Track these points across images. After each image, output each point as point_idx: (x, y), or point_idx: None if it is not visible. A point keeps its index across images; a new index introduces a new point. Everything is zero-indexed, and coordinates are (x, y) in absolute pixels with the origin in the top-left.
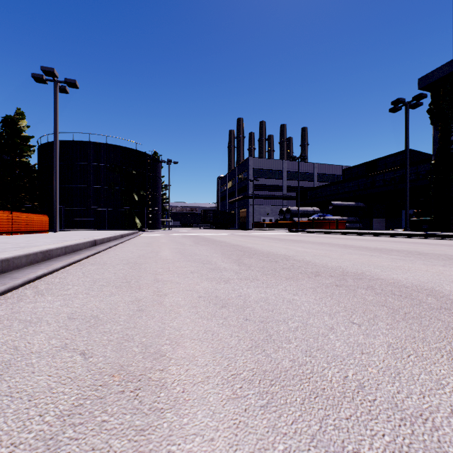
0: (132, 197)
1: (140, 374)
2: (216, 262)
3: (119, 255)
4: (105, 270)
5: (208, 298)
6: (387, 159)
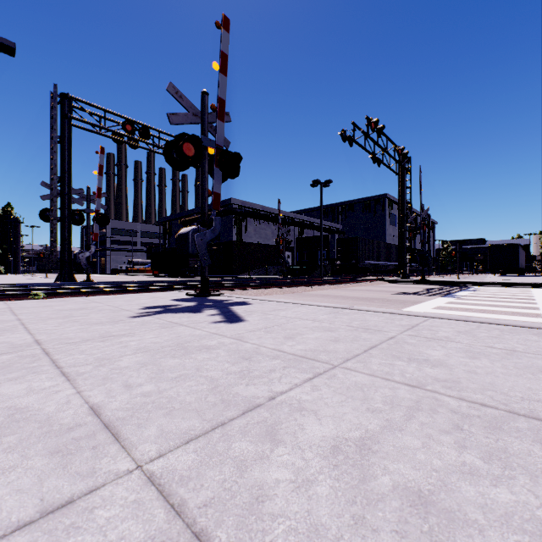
0: None
1: None
2: None
3: None
4: None
5: None
6: None
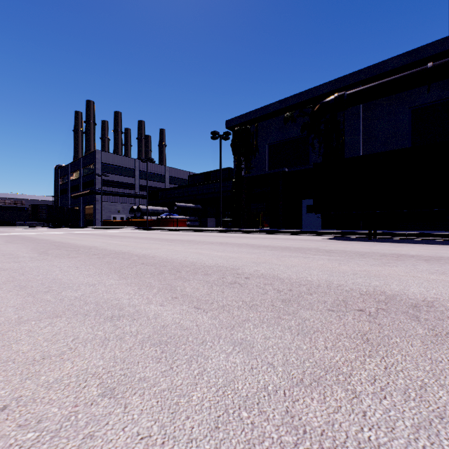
0: None
1: None
2: (20, 254)
3: None
4: None
5: None
6: (217, 172)
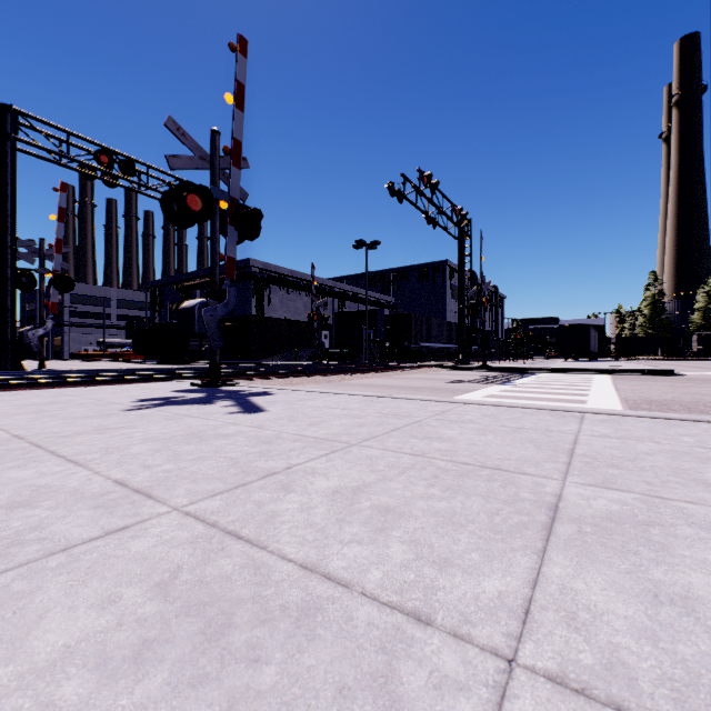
0: None
1: None
2: None
3: None
4: None
5: None
6: None
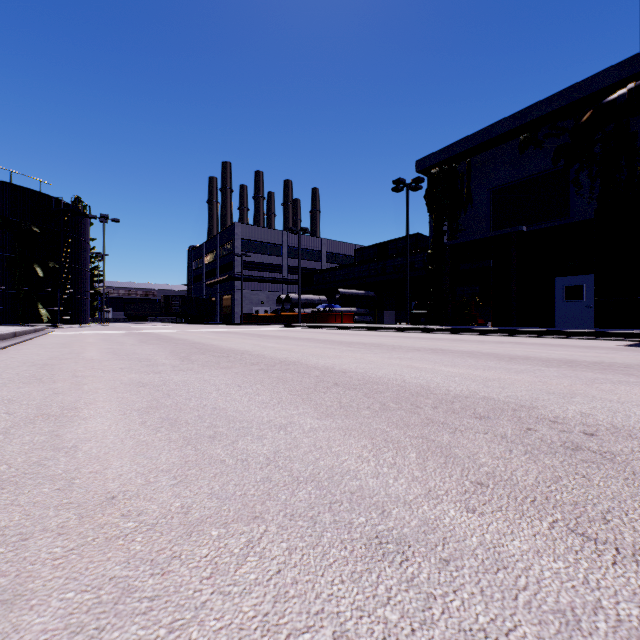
0: (31, 271)
1: (59, 414)
2: (158, 359)
3: (17, 358)
4: (1, 372)
5: (130, 383)
6: (398, 242)
